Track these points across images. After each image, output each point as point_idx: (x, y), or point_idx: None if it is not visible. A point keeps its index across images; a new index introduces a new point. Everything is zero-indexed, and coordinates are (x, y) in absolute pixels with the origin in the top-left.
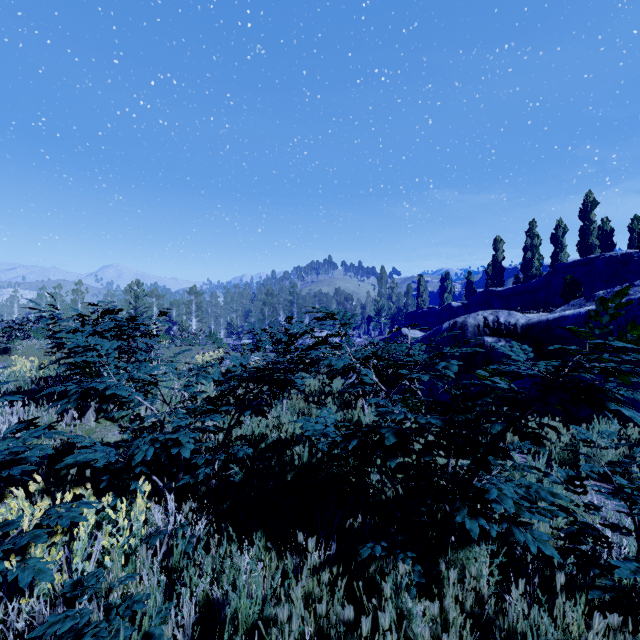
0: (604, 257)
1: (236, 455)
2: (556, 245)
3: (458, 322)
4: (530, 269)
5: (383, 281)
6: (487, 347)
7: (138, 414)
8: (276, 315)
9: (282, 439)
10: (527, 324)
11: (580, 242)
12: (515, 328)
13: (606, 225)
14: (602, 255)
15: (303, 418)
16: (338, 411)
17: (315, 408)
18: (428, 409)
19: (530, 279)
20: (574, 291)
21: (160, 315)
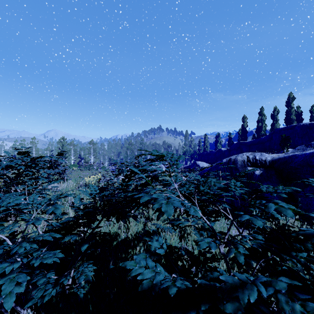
0: (300, 125)
1: (96, 251)
2: (273, 119)
3: (232, 159)
4: (260, 131)
5: (187, 137)
6: (249, 173)
7: (12, 232)
8: (133, 154)
9: (127, 241)
10: (272, 160)
11: (286, 118)
12: (265, 162)
13: (298, 109)
14: (299, 124)
15: (144, 217)
16: (166, 220)
17: (147, 238)
18: (240, 233)
19: (260, 136)
20: (286, 142)
21: (58, 155)
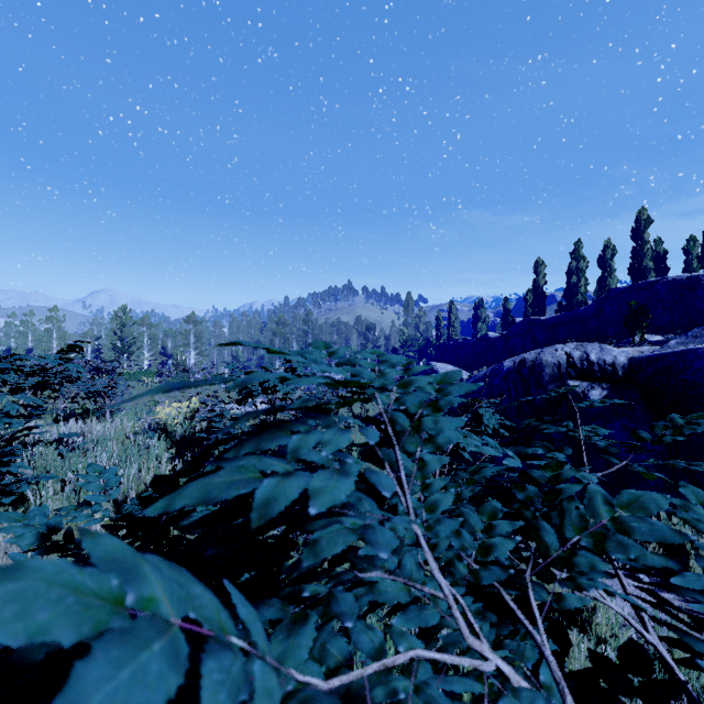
0: (666, 281)
1: None
2: (604, 268)
3: (528, 360)
4: (575, 295)
5: (410, 309)
6: (574, 396)
7: None
8: (288, 347)
9: None
10: (630, 363)
11: (632, 265)
12: (614, 369)
13: (659, 246)
14: (663, 278)
15: None
16: None
17: None
18: None
19: (575, 307)
20: (640, 319)
21: (65, 352)
